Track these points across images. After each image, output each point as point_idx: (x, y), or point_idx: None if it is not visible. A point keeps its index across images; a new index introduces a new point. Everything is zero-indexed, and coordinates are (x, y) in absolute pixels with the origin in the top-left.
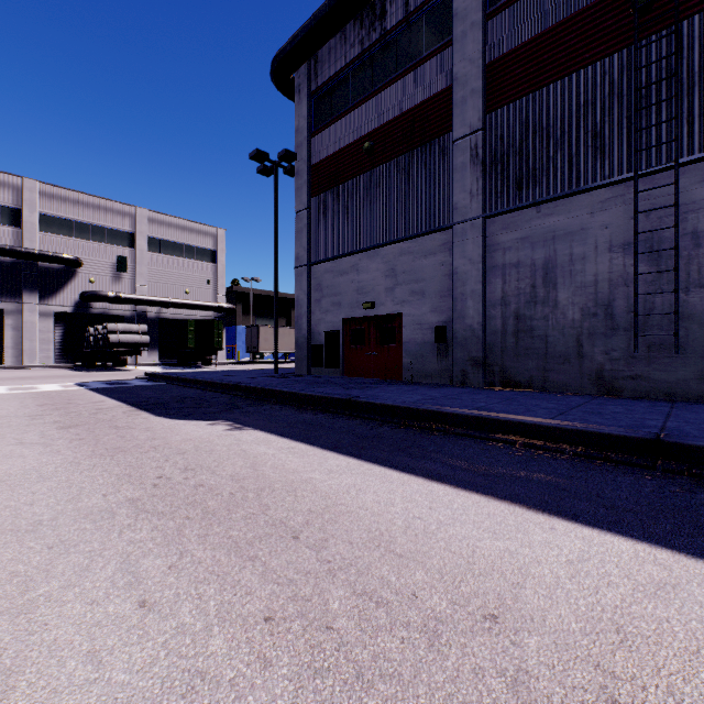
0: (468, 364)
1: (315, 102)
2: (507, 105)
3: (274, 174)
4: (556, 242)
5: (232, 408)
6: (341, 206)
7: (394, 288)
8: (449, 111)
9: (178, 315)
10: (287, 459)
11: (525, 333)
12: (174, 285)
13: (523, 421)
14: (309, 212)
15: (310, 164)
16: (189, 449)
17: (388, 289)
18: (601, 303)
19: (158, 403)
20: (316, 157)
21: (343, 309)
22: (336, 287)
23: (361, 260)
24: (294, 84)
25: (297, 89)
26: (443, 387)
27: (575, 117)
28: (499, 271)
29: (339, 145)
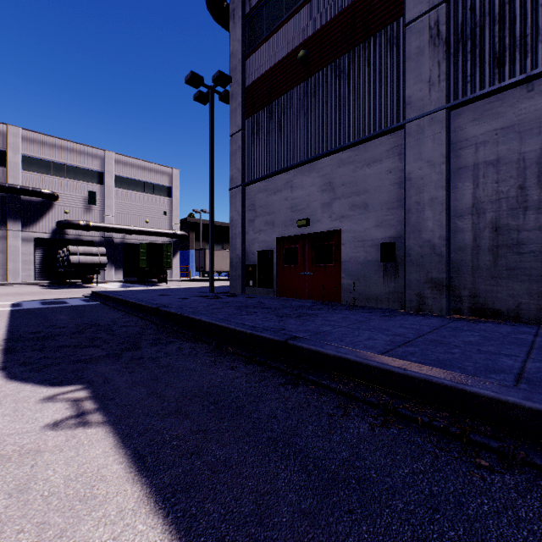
0: (425, 287)
1: (248, 25)
2: None
3: (209, 99)
4: None
5: (125, 349)
6: (274, 123)
7: (331, 203)
8: None
9: (139, 240)
10: None
11: (508, 249)
12: (136, 215)
13: None
14: (243, 134)
15: (244, 86)
16: None
17: (325, 205)
18: None
19: (47, 335)
20: (249, 79)
21: (277, 228)
22: (269, 206)
23: (295, 176)
24: (229, 11)
25: (231, 15)
26: (399, 315)
27: None
28: (469, 172)
29: (272, 62)
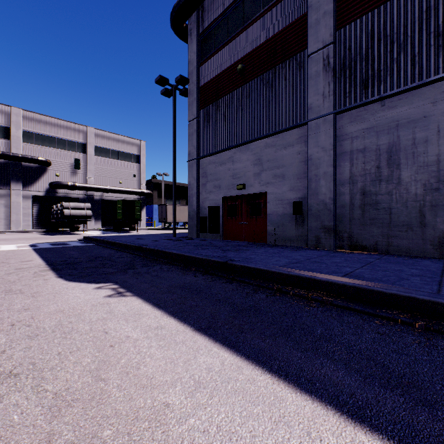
0: (320, 231)
1: (202, 41)
2: (354, 21)
3: (173, 94)
4: (399, 129)
5: (128, 268)
6: (220, 114)
7: (260, 173)
8: (304, 33)
9: (114, 197)
10: (148, 351)
11: (370, 206)
12: (111, 178)
13: (413, 296)
14: (198, 121)
15: (198, 86)
16: (47, 328)
17: (256, 174)
18: (443, 179)
19: (72, 262)
20: (202, 81)
21: (222, 190)
22: (216, 174)
23: (235, 153)
24: (187, 30)
25: (189, 33)
26: (302, 250)
27: (418, 22)
28: (348, 156)
29: (219, 70)
